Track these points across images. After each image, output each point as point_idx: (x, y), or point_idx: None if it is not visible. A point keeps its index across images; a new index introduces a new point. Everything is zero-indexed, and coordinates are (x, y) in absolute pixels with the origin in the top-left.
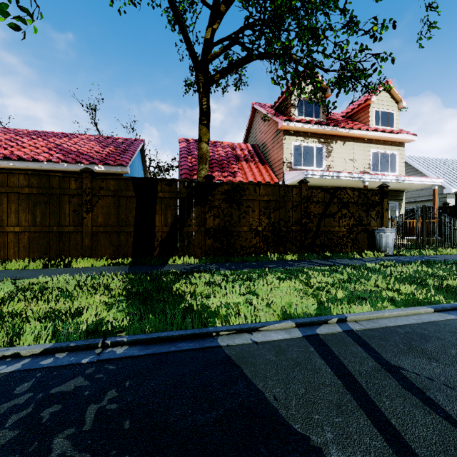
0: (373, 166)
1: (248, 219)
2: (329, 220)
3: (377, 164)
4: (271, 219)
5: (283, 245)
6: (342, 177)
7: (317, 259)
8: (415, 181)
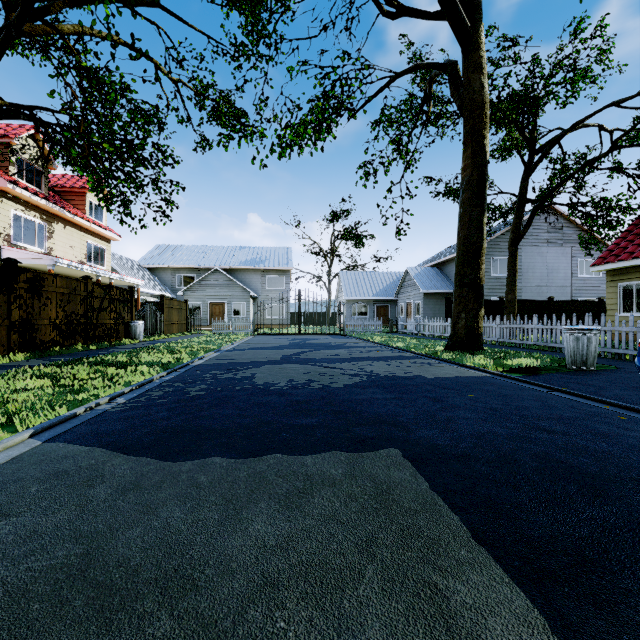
0: (89, 257)
1: (47, 311)
2: (104, 313)
3: (91, 256)
4: (66, 312)
5: (75, 337)
6: (85, 269)
7: (109, 347)
8: (130, 281)
